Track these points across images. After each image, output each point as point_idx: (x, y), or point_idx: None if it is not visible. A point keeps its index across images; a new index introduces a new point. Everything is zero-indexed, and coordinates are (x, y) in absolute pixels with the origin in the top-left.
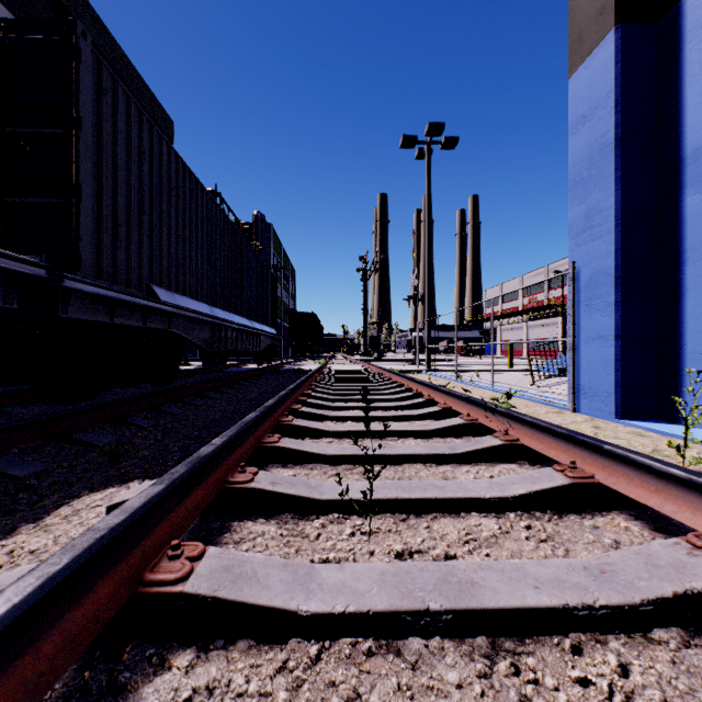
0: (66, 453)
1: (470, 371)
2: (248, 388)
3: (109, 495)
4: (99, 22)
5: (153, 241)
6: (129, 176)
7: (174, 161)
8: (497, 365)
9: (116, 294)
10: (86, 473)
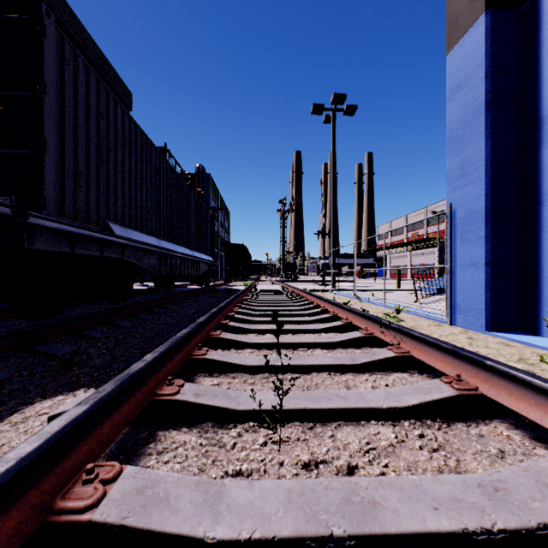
0: (28, 363)
1: (366, 290)
2: (189, 305)
3: (57, 402)
4: (71, 12)
5: (109, 186)
6: (89, 132)
7: (128, 122)
8: (387, 286)
9: (76, 229)
10: (42, 381)
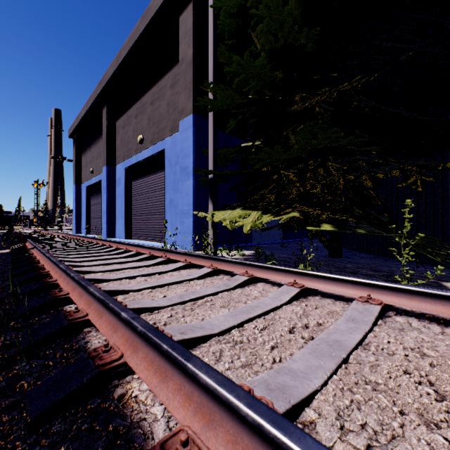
0: None
1: None
2: None
3: None
4: None
5: None
6: None
7: None
8: None
9: None
10: None
